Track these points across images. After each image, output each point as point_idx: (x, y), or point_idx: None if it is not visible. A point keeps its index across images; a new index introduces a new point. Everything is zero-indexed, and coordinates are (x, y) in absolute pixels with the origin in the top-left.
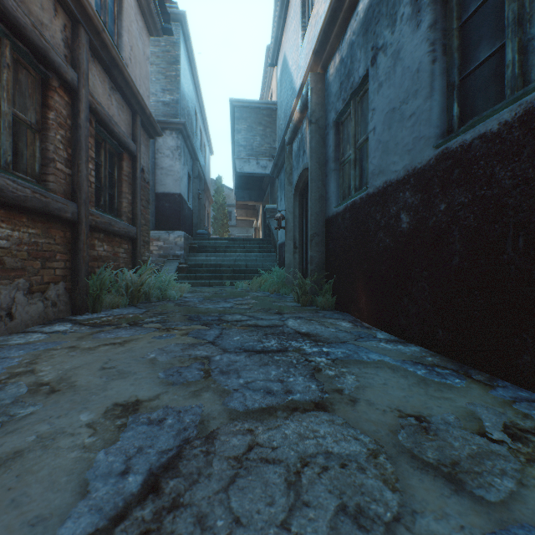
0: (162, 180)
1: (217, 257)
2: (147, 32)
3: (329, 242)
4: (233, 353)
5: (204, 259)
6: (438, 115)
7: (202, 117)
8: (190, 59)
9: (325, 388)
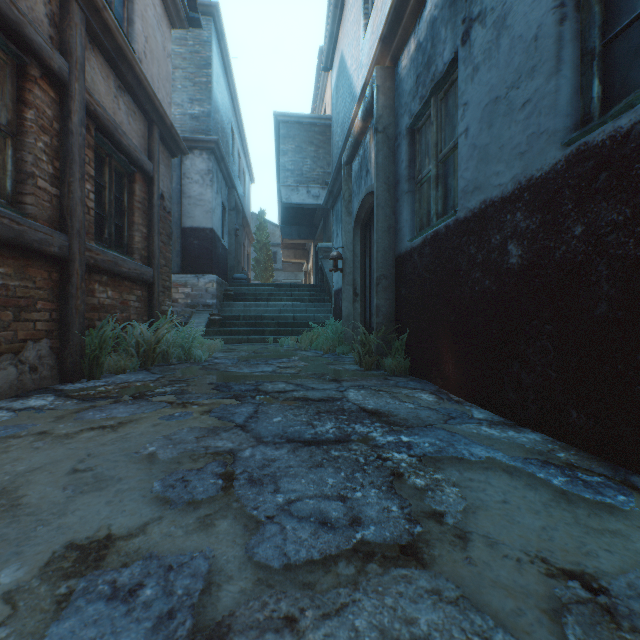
0: (190, 212)
1: (258, 306)
2: (168, 22)
3: (401, 287)
4: (271, 444)
5: (242, 310)
6: (568, 98)
7: (241, 136)
8: (224, 63)
9: (413, 510)
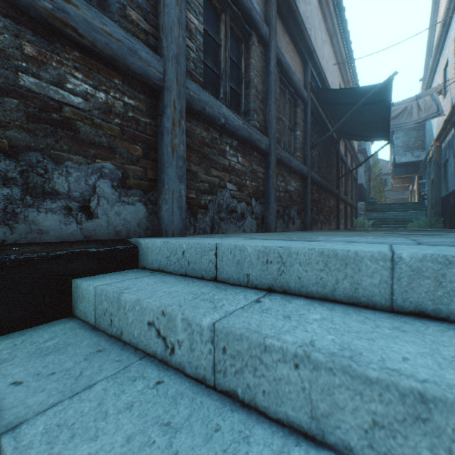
0: None
1: (383, 214)
2: None
3: (441, 206)
4: None
5: (375, 216)
6: None
7: None
8: None
9: None
